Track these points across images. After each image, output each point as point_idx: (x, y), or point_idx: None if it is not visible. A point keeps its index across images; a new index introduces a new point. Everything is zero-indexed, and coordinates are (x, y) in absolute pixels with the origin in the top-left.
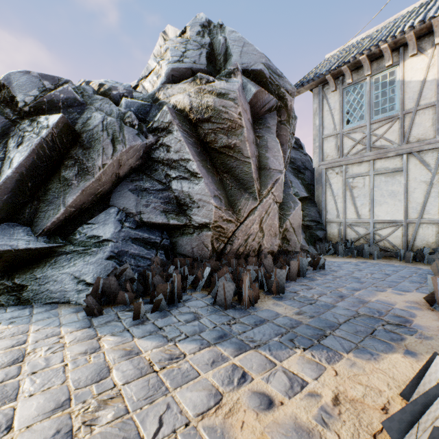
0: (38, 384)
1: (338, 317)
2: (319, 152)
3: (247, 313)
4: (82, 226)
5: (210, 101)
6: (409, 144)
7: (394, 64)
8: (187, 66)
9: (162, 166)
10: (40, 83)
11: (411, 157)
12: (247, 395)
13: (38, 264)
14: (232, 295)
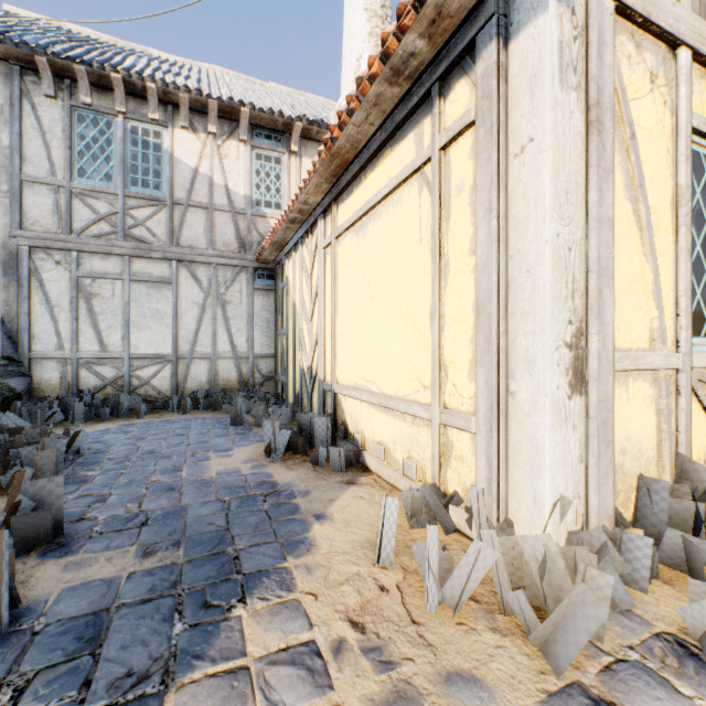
0: None
1: (213, 521)
2: (14, 207)
3: (23, 638)
4: None
5: None
6: (180, 248)
7: (161, 123)
8: None
9: None
10: None
11: (182, 267)
12: None
13: None
14: None
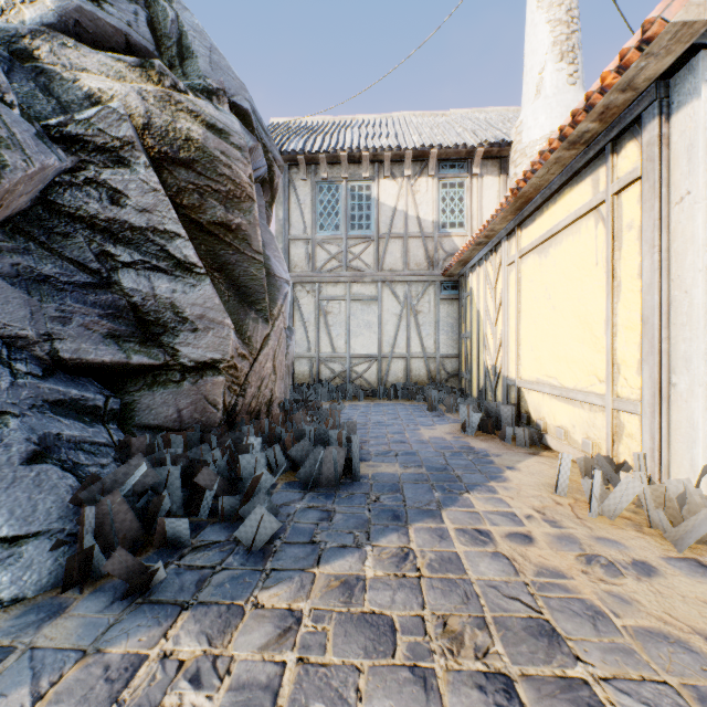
0: (330, 705)
1: (437, 460)
2: (285, 258)
3: (367, 484)
4: None
5: (197, 131)
6: (383, 272)
7: (370, 178)
8: (118, 25)
9: (86, 229)
10: None
11: (385, 286)
12: (508, 541)
13: None
14: (343, 466)
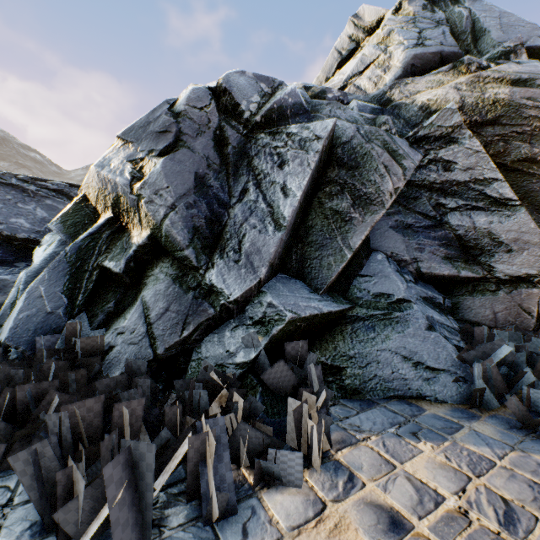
0: None
1: None
2: None
3: None
4: (356, 279)
5: (503, 92)
6: None
7: None
8: (436, 50)
9: (426, 192)
10: (257, 86)
11: None
12: None
13: (332, 334)
14: None
